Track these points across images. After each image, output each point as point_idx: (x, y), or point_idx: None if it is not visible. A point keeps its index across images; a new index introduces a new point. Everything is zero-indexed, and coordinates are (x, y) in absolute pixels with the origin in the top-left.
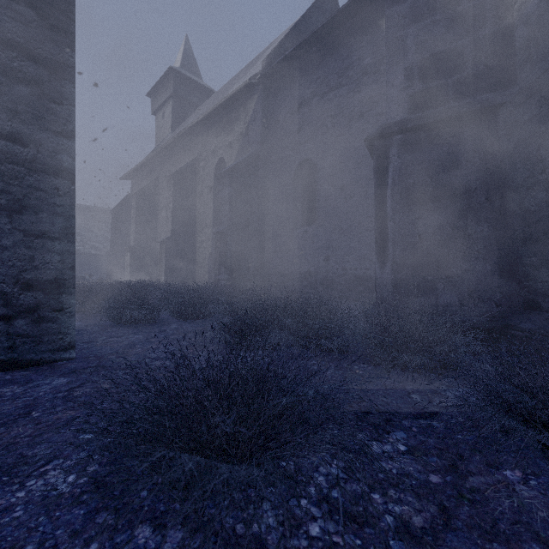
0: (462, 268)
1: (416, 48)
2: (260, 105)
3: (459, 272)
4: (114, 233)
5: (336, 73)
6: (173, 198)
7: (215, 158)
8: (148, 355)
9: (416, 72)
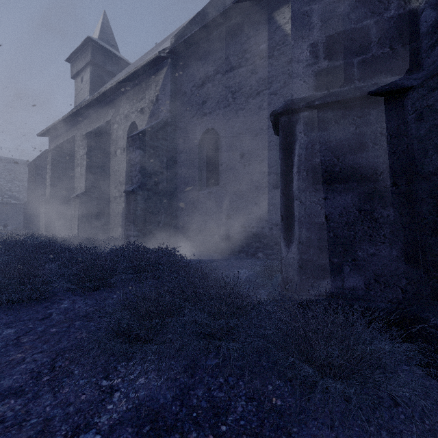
0: (369, 252)
1: (321, 25)
2: (169, 77)
3: (365, 256)
4: (31, 186)
5: (236, 54)
6: (87, 156)
7: (128, 122)
8: None
9: (321, 49)
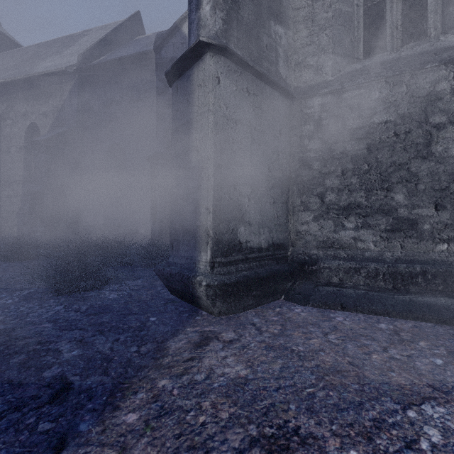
0: None
1: (170, 120)
2: (76, 91)
3: None
4: None
5: (139, 91)
6: None
7: (26, 121)
8: (2, 277)
9: (170, 131)
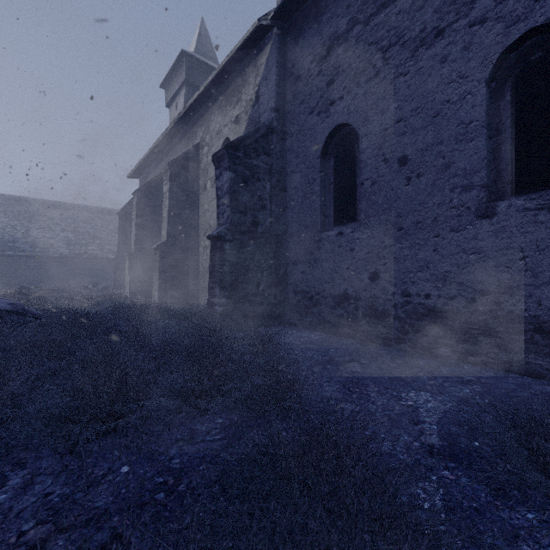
0: None
1: None
2: (274, 56)
3: None
4: (121, 237)
5: None
6: (170, 193)
7: (220, 140)
8: None
9: None
